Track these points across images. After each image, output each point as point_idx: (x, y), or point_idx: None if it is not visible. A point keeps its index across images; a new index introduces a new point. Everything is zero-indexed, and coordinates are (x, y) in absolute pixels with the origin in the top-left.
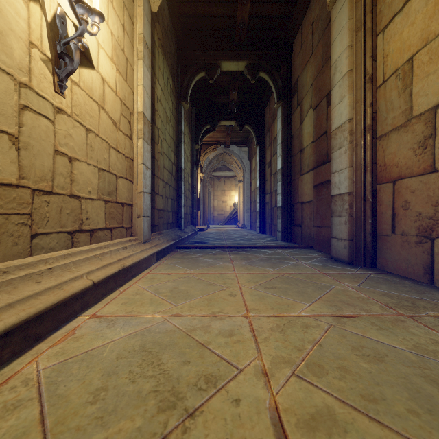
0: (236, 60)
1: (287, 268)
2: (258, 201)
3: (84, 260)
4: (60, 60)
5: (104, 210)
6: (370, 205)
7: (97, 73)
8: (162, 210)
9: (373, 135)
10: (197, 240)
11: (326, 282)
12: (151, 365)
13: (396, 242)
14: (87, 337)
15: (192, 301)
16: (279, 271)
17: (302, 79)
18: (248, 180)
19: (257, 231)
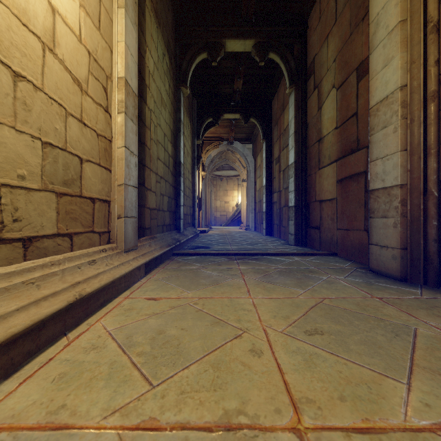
0: (243, 38)
1: (320, 288)
2: (265, 200)
3: None
4: None
5: (56, 207)
6: (434, 201)
7: None
8: (155, 210)
9: (438, 105)
10: (198, 244)
11: (396, 319)
12: None
13: None
14: None
15: (185, 371)
16: (312, 293)
17: (321, 57)
18: (253, 179)
19: (264, 233)
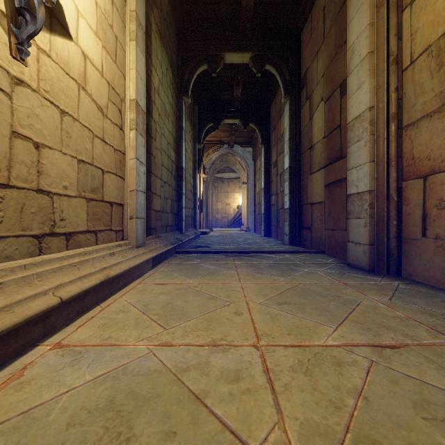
0: (241, 51)
1: (299, 277)
2: (264, 203)
3: (54, 270)
4: (19, 17)
5: (86, 209)
6: (394, 205)
7: (76, 45)
8: (160, 212)
9: (398, 125)
10: (199, 244)
11: (350, 296)
12: (117, 440)
13: (428, 247)
14: (36, 383)
15: (187, 322)
16: (291, 280)
17: (312, 71)
18: (253, 182)
19: (262, 234)
